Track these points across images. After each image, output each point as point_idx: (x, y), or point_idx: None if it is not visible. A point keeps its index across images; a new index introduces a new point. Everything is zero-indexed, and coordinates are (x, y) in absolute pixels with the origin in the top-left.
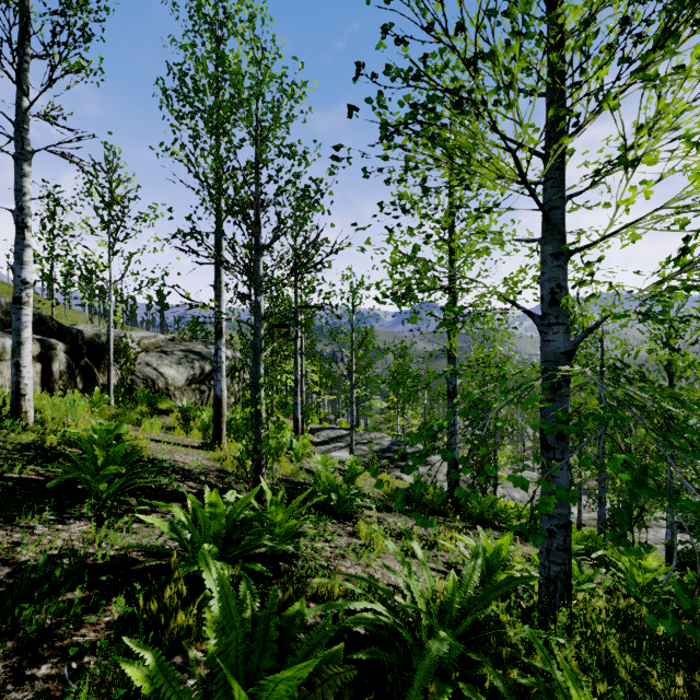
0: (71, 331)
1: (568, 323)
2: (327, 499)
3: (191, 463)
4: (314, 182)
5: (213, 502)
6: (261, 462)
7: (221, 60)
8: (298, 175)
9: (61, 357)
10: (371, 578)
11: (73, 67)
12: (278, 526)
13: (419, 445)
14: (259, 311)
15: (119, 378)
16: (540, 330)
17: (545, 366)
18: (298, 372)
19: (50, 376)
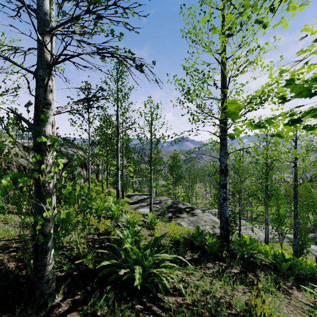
0: None
1: None
2: (131, 268)
3: None
4: None
5: None
6: (45, 245)
7: None
8: None
9: None
10: None
11: None
12: None
13: (187, 203)
14: (43, 55)
15: None
16: None
17: None
18: (118, 162)
19: None
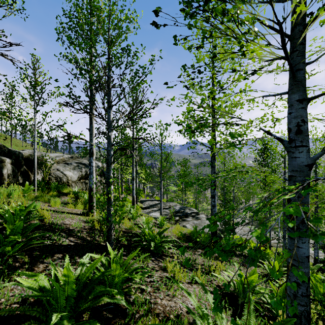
0: (15, 153)
1: (309, 145)
2: (148, 244)
3: (74, 225)
4: (141, 67)
5: (66, 274)
6: (111, 226)
7: (92, 9)
8: (131, 62)
9: (8, 166)
10: (179, 323)
11: (4, 2)
12: (117, 277)
13: (193, 209)
14: (110, 140)
15: (42, 177)
16: (288, 150)
17: (292, 174)
18: (134, 173)
19: (2, 176)
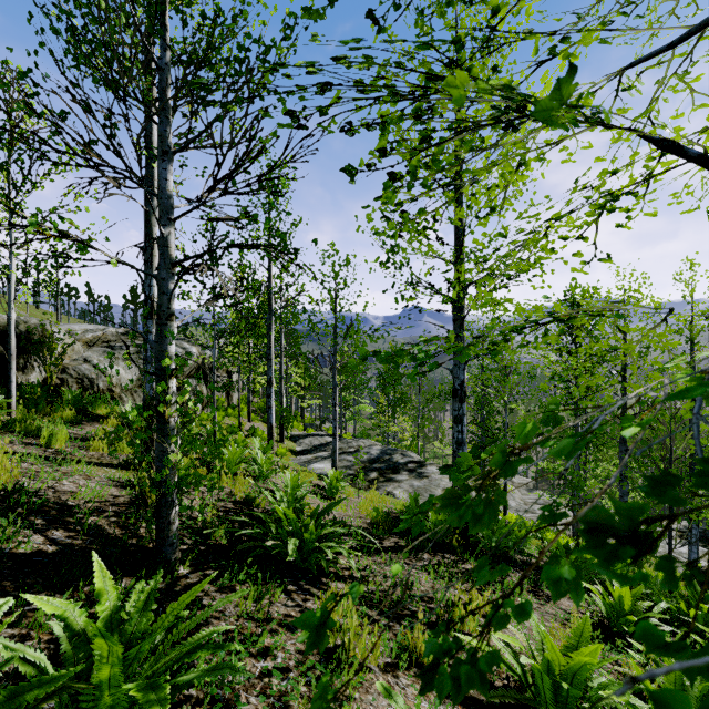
0: None
1: None
2: (286, 545)
3: (83, 493)
4: (256, 42)
5: None
6: (170, 497)
7: None
8: (220, 8)
9: None
10: None
11: None
12: (108, 689)
13: (412, 454)
14: (166, 251)
15: (45, 377)
16: None
17: None
18: (271, 370)
19: None
